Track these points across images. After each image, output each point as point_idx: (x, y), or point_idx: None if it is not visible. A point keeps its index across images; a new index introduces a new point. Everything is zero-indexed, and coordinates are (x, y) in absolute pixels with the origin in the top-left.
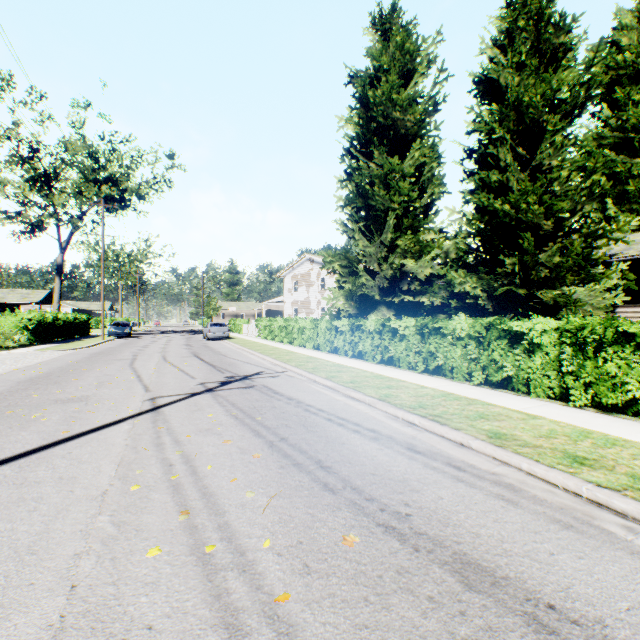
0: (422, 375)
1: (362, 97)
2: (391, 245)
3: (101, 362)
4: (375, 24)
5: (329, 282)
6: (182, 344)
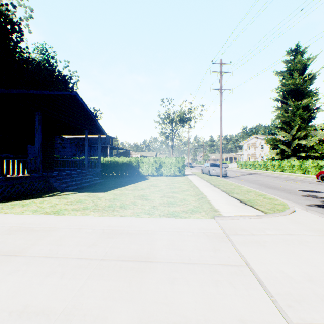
0: (300, 174)
1: (282, 84)
2: (295, 134)
3: None
4: (288, 52)
5: (265, 146)
6: None
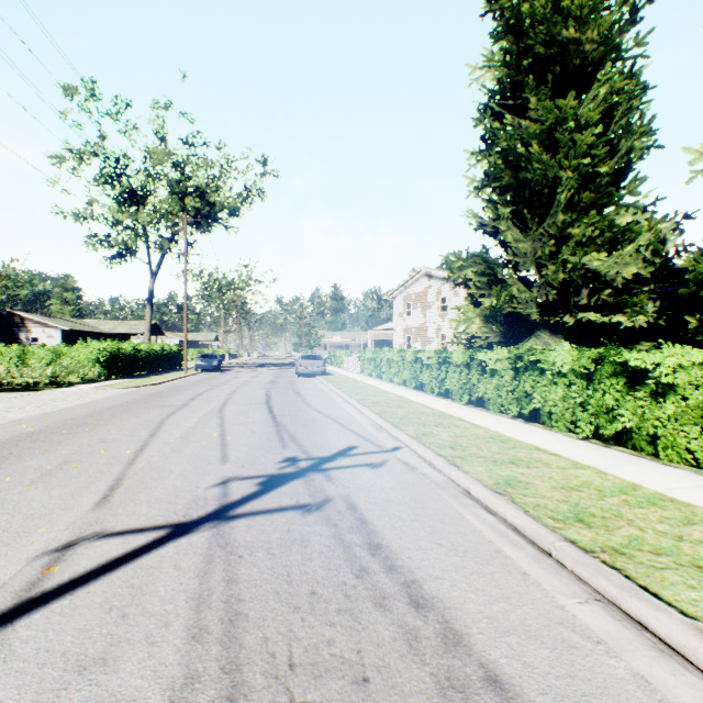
0: None
1: (510, 18)
2: (558, 236)
3: (135, 410)
4: None
5: (452, 302)
6: (265, 382)
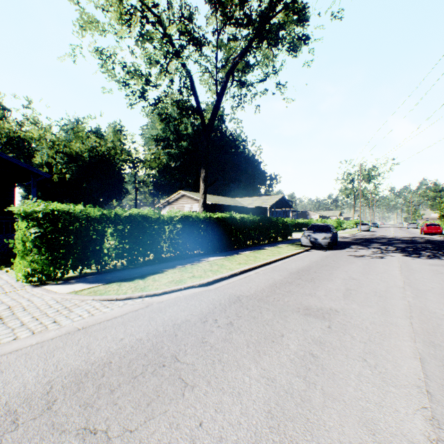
0: None
1: None
2: None
3: (379, 230)
4: None
5: None
6: (397, 229)
